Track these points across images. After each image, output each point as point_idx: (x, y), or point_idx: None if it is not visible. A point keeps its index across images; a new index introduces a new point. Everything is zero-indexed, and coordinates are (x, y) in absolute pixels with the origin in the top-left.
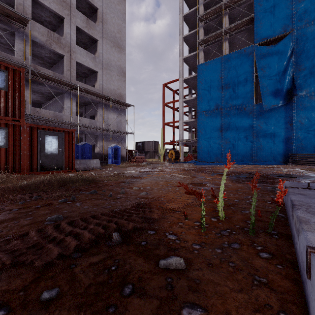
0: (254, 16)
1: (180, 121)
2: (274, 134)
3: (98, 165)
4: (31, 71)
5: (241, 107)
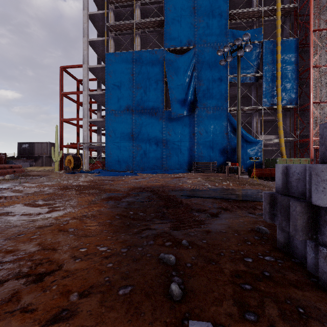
0: (164, 19)
1: (85, 119)
2: (181, 142)
3: None
4: None
5: (153, 111)
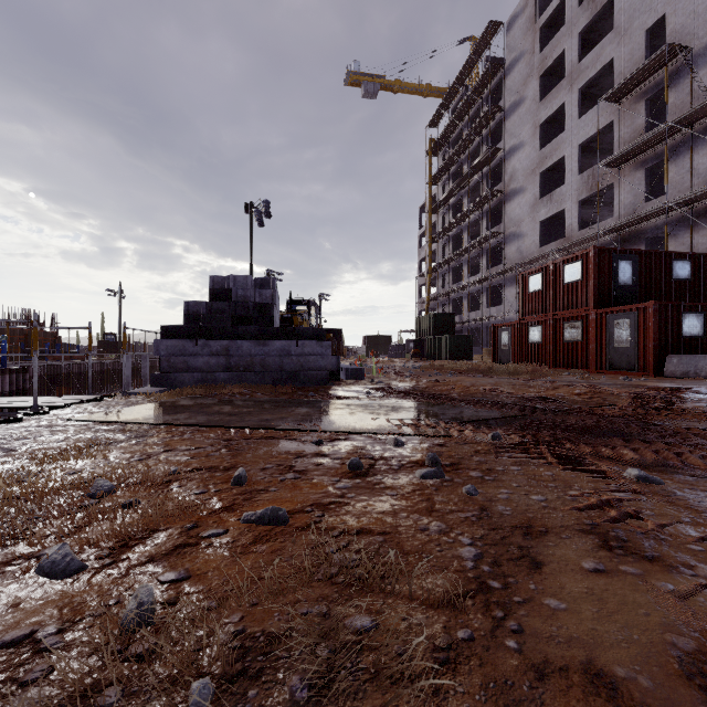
0: None
1: None
2: None
3: None
4: None
5: None
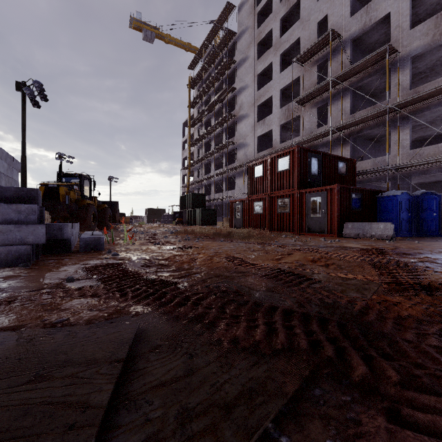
0: None
1: None
2: None
3: (387, 232)
4: (398, 106)
5: None
